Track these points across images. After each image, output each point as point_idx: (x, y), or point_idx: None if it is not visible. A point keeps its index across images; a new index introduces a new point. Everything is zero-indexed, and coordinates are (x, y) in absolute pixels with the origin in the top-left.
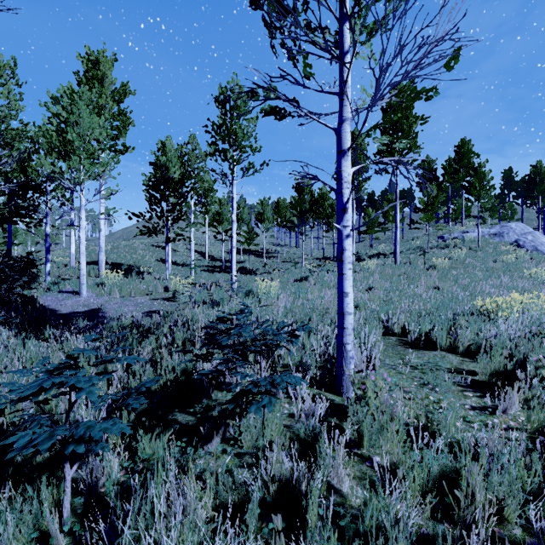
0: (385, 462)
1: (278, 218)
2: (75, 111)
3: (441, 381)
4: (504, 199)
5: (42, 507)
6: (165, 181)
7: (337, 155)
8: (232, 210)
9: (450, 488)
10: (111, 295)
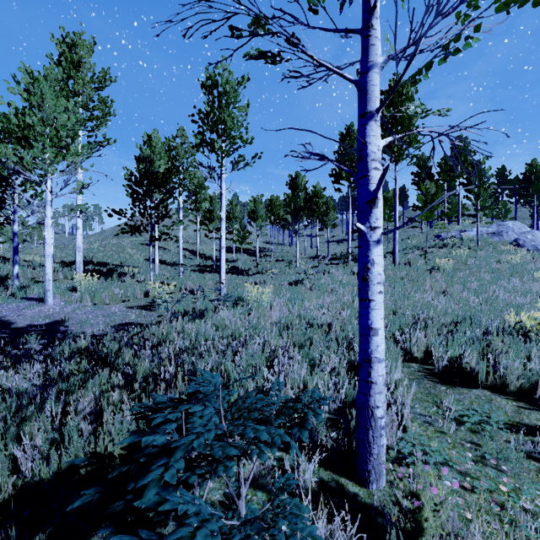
0: None
1: (272, 216)
2: (36, 92)
3: (509, 453)
4: (497, 198)
5: None
6: (149, 176)
7: (359, 120)
8: (221, 207)
9: None
10: (82, 303)
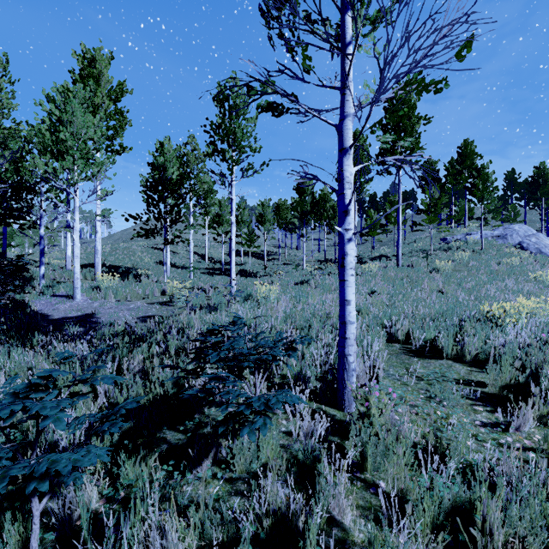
0: (392, 497)
1: (279, 220)
2: (68, 110)
3: (449, 394)
4: (507, 201)
5: (6, 546)
6: (163, 182)
7: (338, 153)
8: (231, 212)
9: (463, 520)
10: (106, 299)
